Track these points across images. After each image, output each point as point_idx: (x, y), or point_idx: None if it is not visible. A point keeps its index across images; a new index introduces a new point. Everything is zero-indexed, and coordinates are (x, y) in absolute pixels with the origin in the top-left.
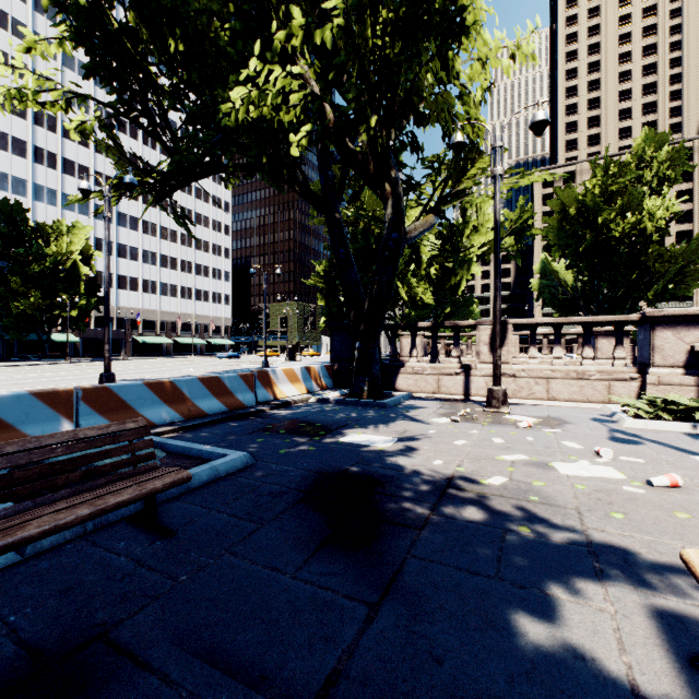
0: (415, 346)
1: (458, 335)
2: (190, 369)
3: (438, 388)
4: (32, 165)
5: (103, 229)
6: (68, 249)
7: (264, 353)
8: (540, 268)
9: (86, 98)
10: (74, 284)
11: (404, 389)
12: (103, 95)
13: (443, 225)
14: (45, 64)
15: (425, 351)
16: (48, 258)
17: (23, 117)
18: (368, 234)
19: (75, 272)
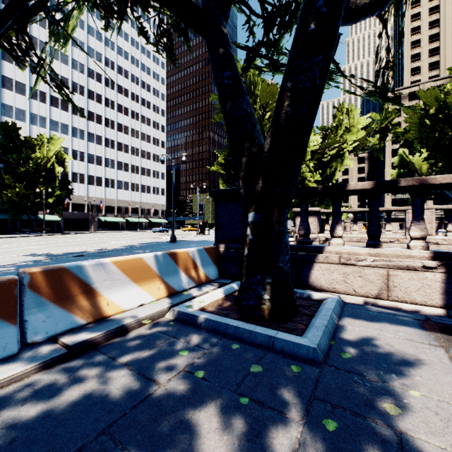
0: (340, 221)
1: (422, 202)
2: (115, 242)
3: (387, 290)
4: (29, 100)
5: (78, 144)
6: (47, 155)
7: (172, 229)
8: (398, 161)
9: (66, 55)
10: (51, 180)
11: (324, 286)
12: (78, 52)
13: (320, 128)
14: (38, 32)
15: (320, 227)
16: (31, 161)
17: (23, 67)
18: (262, 124)
19: (52, 171)
